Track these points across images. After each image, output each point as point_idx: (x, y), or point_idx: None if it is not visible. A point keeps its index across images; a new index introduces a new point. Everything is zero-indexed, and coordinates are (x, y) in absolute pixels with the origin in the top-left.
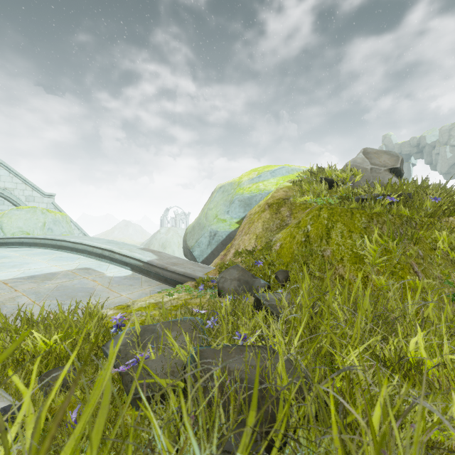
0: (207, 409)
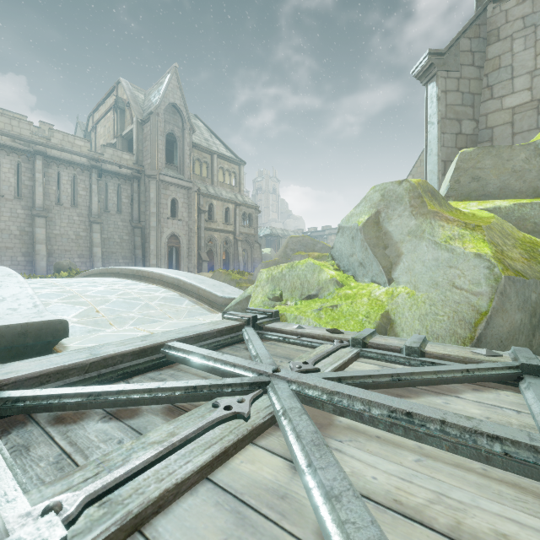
0: (55, 275)
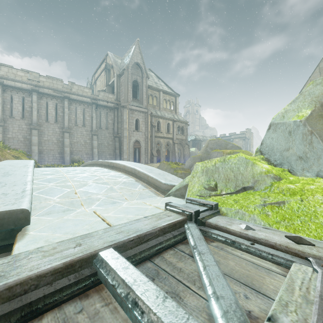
0: (71, 165)
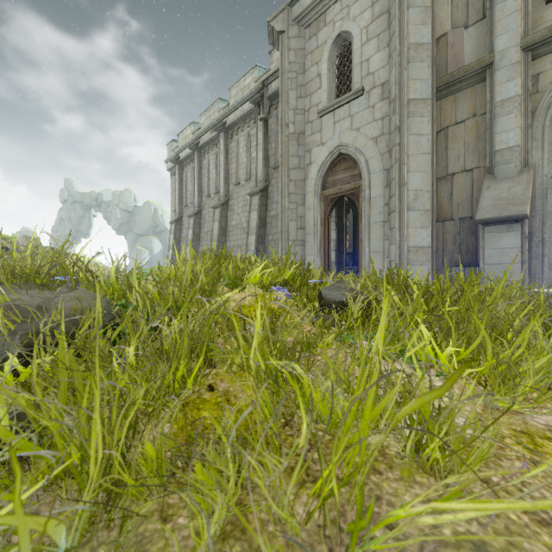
0: None
